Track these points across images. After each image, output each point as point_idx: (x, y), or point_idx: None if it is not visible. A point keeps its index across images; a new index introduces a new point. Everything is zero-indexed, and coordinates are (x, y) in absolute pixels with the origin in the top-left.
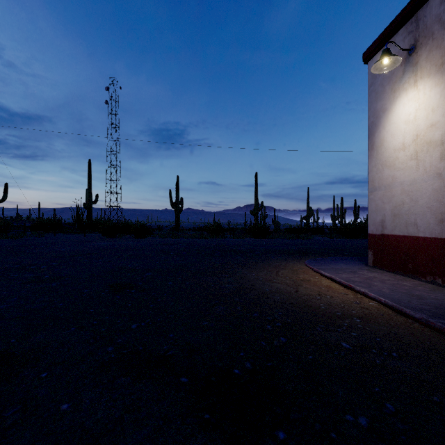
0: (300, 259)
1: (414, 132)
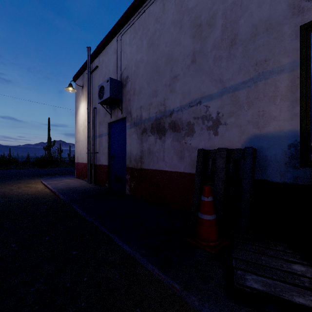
0: (44, 177)
1: (83, 120)
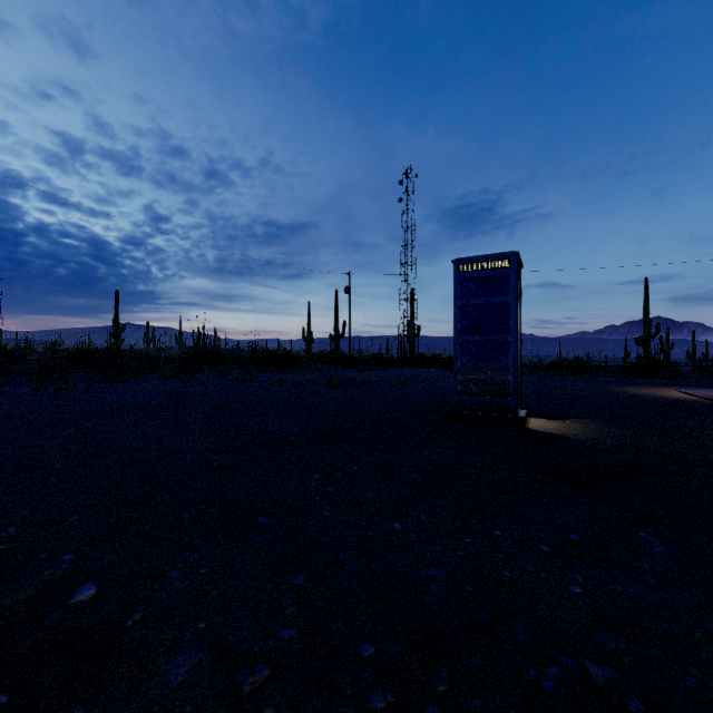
0: (675, 387)
1: None
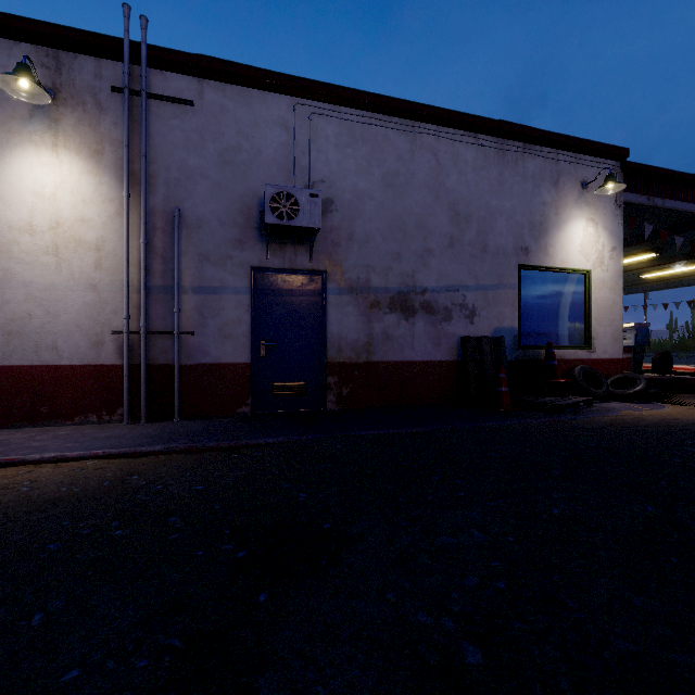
0: None
1: (54, 216)
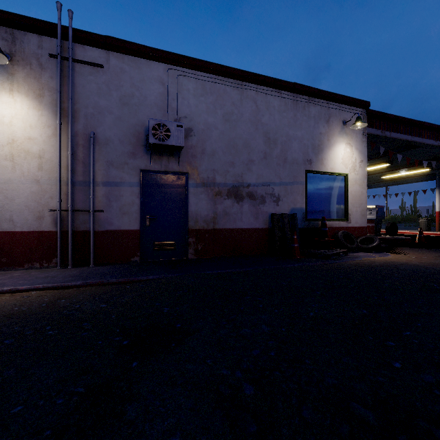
0: None
1: (10, 136)
